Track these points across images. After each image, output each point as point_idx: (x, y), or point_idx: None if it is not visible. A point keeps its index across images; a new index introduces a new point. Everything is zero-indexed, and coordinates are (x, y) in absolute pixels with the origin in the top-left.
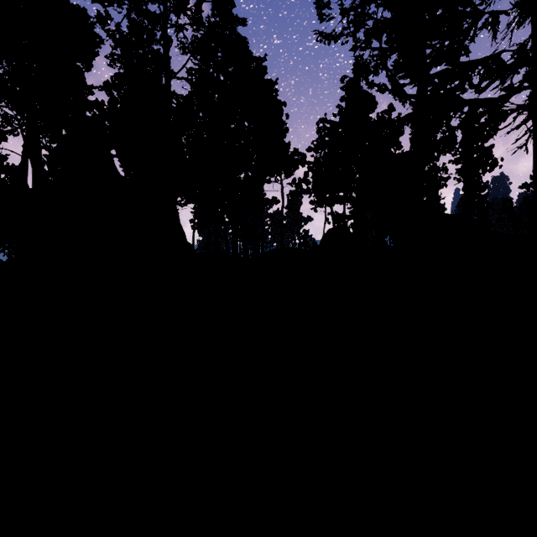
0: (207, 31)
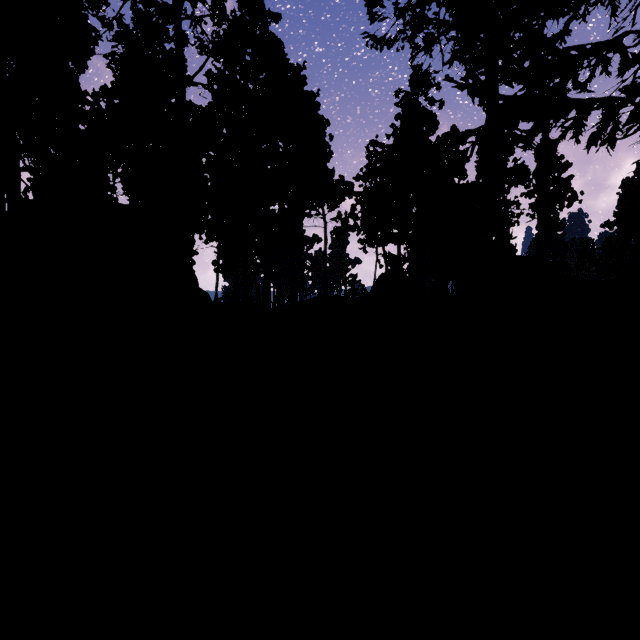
0: (232, 26)
